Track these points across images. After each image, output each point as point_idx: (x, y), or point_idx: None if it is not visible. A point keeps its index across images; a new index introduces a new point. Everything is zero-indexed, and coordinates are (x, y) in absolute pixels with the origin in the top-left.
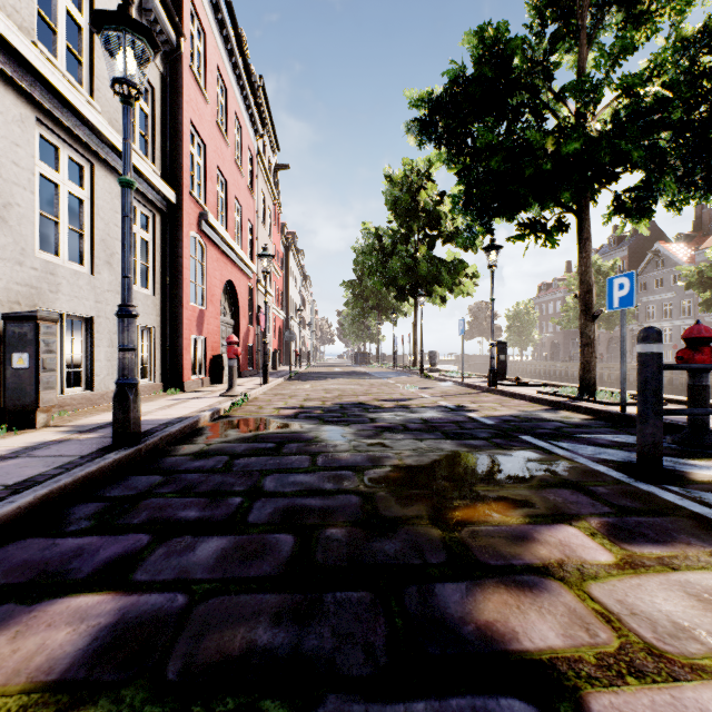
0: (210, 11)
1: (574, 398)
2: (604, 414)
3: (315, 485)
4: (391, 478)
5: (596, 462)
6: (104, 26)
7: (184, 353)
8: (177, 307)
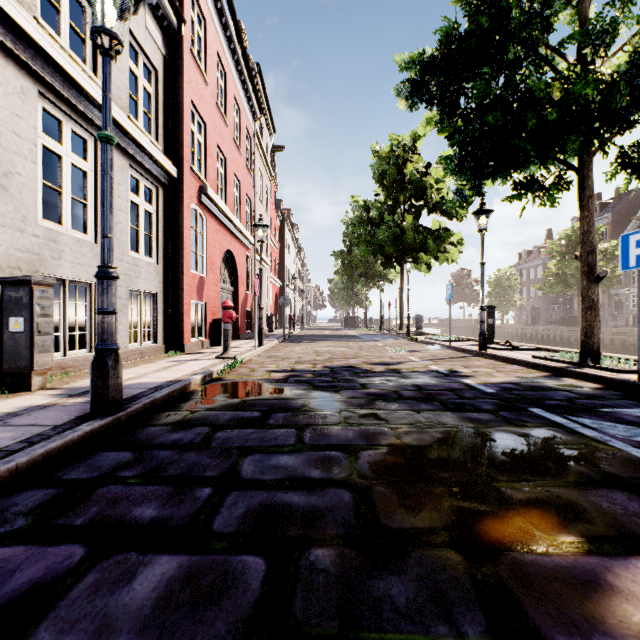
0: None
1: (576, 364)
2: (617, 383)
3: (299, 472)
4: (389, 465)
5: (638, 447)
6: None
7: (184, 317)
8: (178, 274)
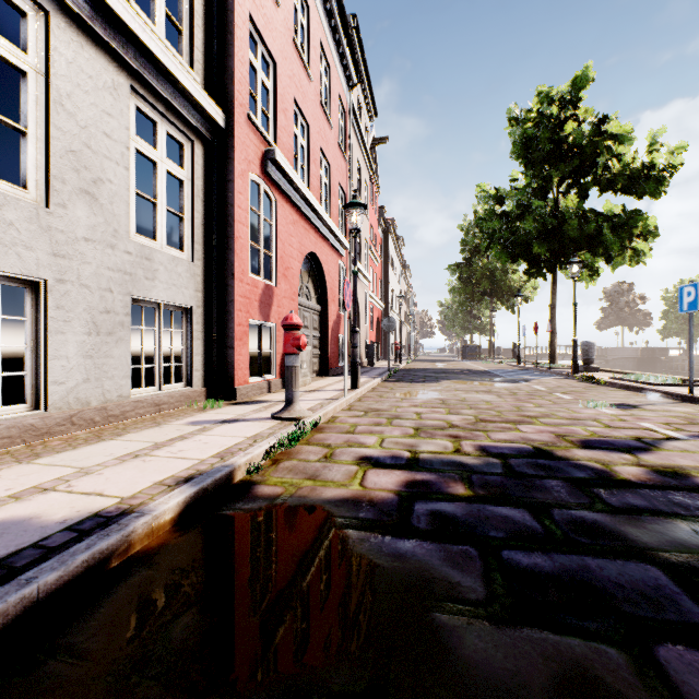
0: None
1: None
2: None
3: None
4: None
5: None
6: None
7: (236, 345)
8: (226, 278)
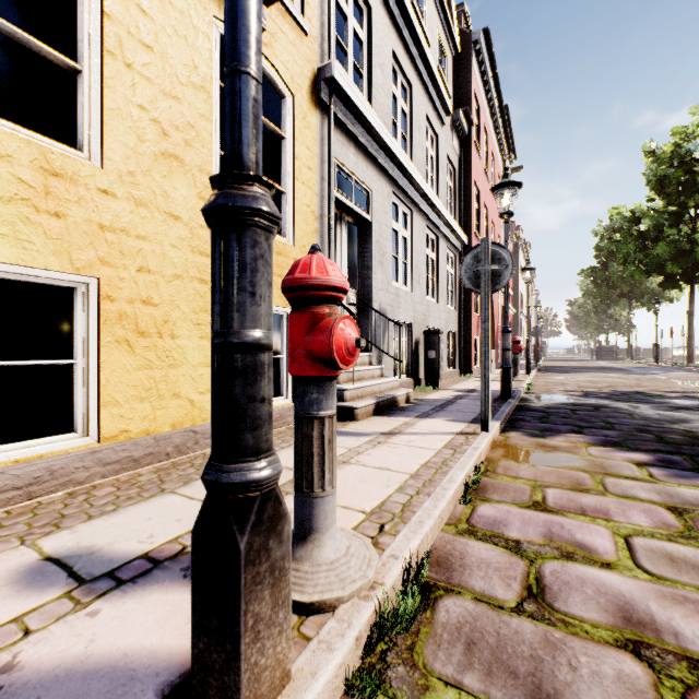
0: (481, 88)
1: None
2: None
3: (644, 424)
4: None
5: None
6: (498, 189)
7: (471, 349)
8: (467, 317)
